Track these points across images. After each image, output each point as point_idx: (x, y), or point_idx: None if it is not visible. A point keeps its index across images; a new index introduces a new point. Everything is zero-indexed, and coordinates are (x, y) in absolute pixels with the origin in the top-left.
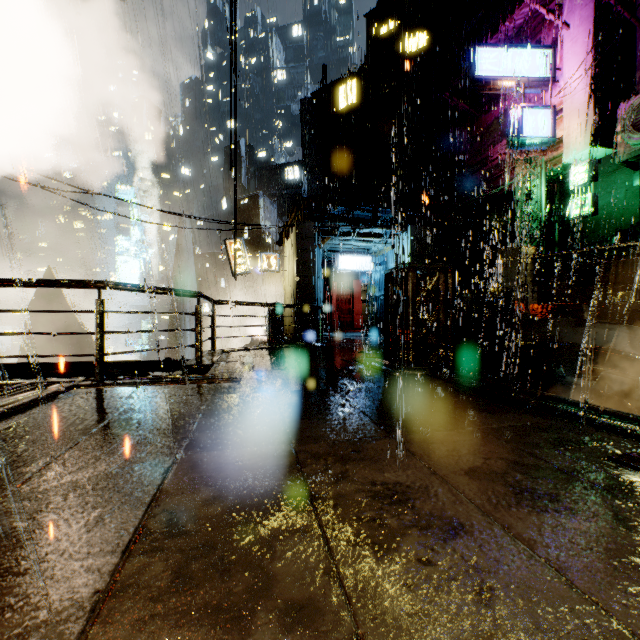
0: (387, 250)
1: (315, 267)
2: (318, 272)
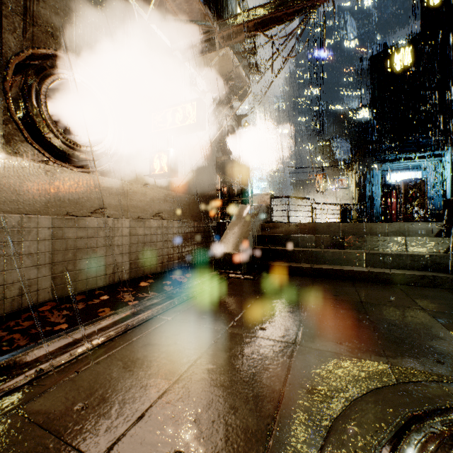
0: (436, 164)
1: (371, 183)
2: (374, 186)
